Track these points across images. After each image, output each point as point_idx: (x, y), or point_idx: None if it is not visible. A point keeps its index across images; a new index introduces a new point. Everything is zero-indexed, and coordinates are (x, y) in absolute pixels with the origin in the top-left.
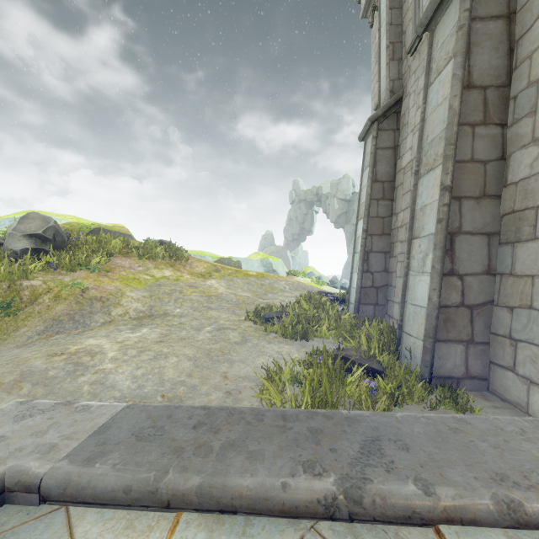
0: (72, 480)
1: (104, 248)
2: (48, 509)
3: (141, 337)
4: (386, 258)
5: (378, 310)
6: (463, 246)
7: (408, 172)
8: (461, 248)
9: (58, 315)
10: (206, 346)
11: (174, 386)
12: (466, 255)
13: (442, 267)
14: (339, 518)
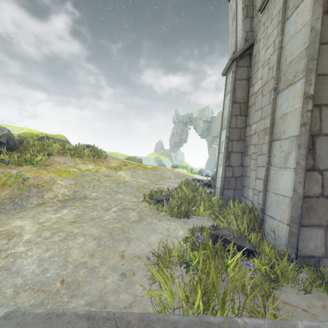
0: None
1: (46, 150)
2: None
3: (60, 218)
4: (242, 156)
5: (236, 193)
6: (323, 146)
7: (259, 95)
8: (321, 148)
9: (2, 199)
10: (110, 225)
11: (76, 269)
12: (325, 153)
13: (306, 163)
14: None
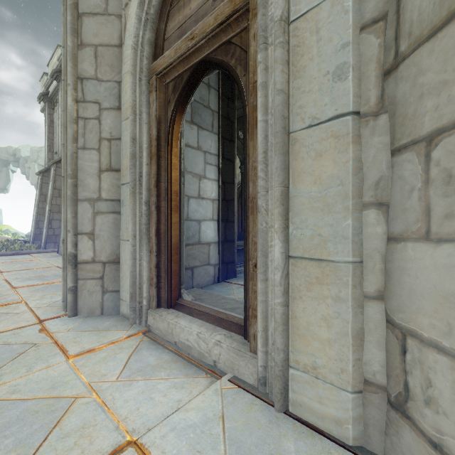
0: None
1: None
2: None
3: None
4: None
5: None
6: (54, 222)
7: None
8: (54, 223)
9: None
10: None
11: None
12: (55, 224)
13: (48, 227)
14: (15, 255)
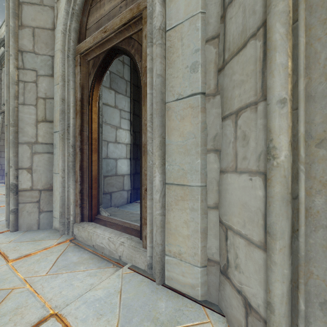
0: None
1: None
2: None
3: None
4: None
5: None
6: (2, 159)
7: None
8: (1, 160)
9: None
10: None
11: None
12: (2, 161)
13: None
14: None
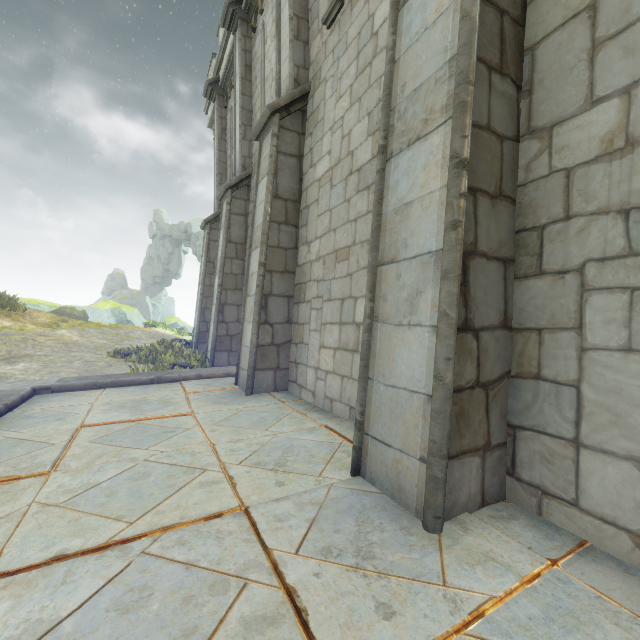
0: (64, 385)
1: None
2: (56, 393)
3: (26, 367)
4: None
5: None
6: (228, 310)
7: None
8: (227, 311)
9: None
10: (84, 368)
11: None
12: (229, 314)
13: (218, 319)
14: (155, 383)
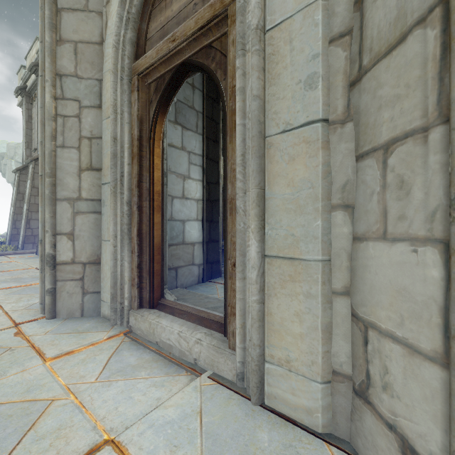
0: None
1: None
2: None
3: None
4: None
5: None
6: (32, 222)
7: None
8: (32, 223)
9: None
10: None
11: None
12: (33, 224)
13: (26, 227)
14: None
